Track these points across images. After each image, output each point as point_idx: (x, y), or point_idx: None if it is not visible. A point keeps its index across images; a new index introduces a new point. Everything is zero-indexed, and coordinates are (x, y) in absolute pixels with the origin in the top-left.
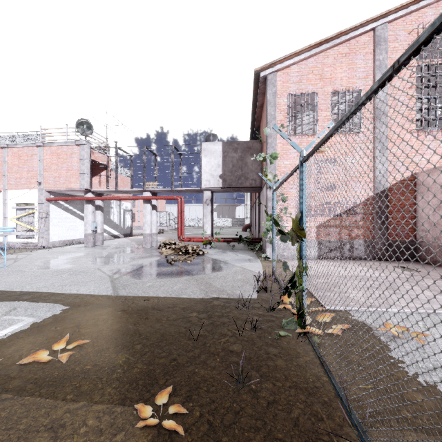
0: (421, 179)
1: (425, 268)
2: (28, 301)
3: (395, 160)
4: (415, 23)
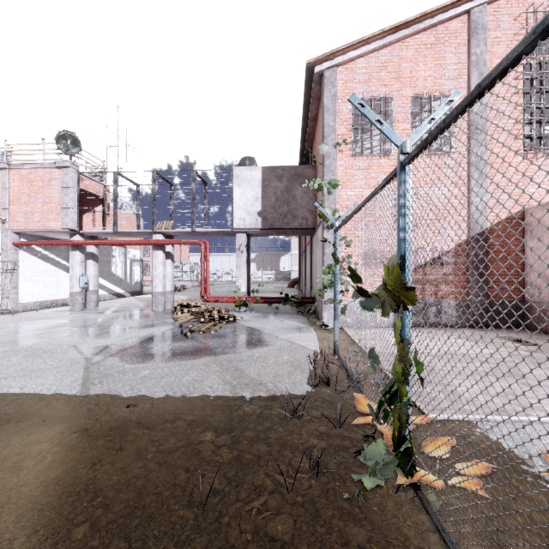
0: (532, 218)
1: (543, 339)
2: None
3: (497, 191)
4: (523, 5)
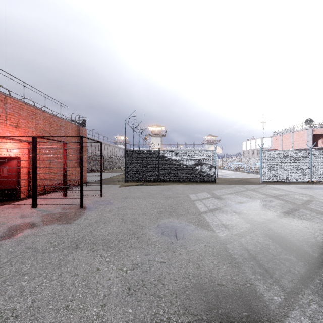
0: None
1: None
2: None
3: None
4: None
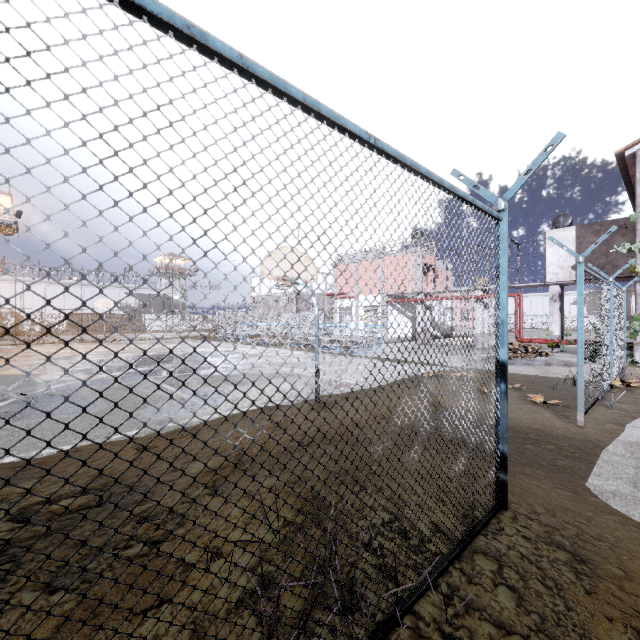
0: None
1: None
2: (424, 364)
3: None
4: None
